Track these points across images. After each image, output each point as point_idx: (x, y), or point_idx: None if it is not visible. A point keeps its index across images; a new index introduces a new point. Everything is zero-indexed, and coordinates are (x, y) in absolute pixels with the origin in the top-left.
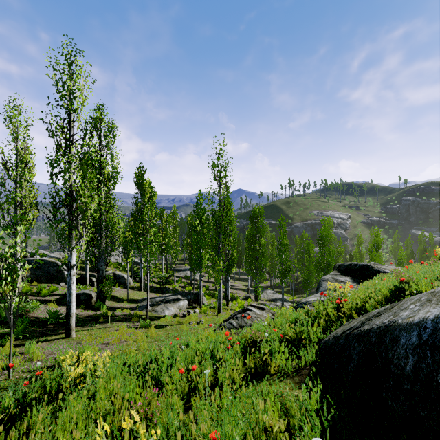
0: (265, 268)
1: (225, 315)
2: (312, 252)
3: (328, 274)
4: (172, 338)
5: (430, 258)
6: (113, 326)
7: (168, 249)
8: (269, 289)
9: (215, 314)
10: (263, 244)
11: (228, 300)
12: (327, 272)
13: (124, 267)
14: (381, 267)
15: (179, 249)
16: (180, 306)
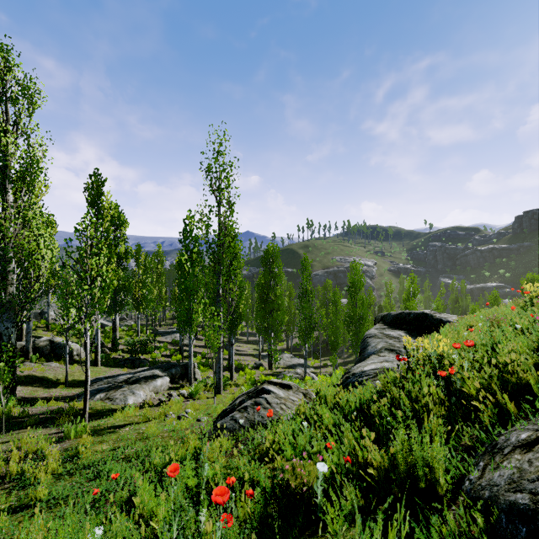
0: (281, 325)
1: (227, 398)
2: (339, 303)
3: (374, 328)
4: (119, 461)
5: (513, 300)
6: (8, 440)
7: (147, 303)
8: (285, 352)
9: (212, 395)
10: (279, 294)
11: (233, 372)
12: (360, 327)
13: (76, 331)
14: (440, 316)
15: (166, 304)
16: (156, 388)
